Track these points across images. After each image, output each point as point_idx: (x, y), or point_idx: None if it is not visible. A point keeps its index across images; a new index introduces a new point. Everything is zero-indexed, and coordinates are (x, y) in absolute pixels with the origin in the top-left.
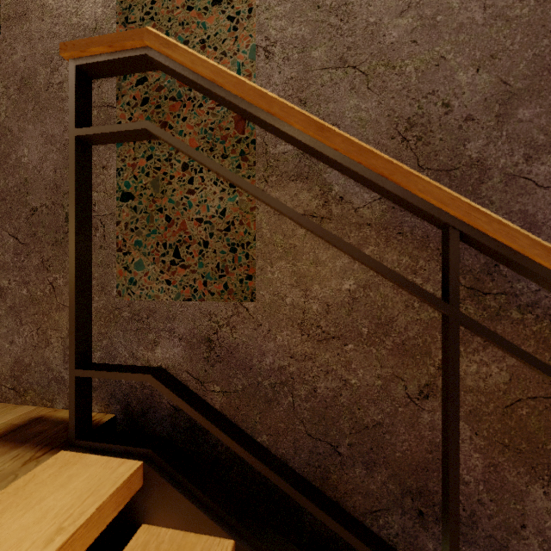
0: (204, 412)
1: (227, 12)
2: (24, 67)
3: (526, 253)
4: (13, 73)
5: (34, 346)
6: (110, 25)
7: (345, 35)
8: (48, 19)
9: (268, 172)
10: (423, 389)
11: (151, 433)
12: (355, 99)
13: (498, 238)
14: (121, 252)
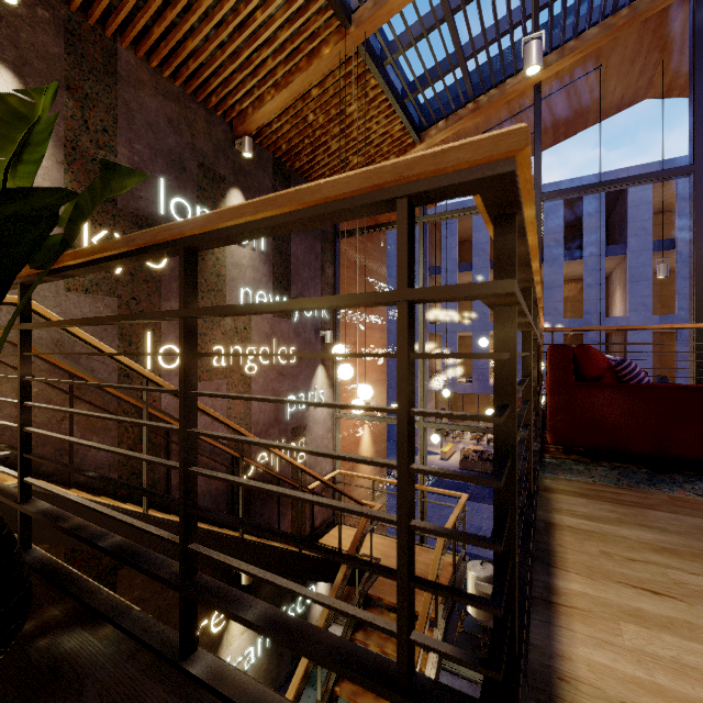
0: None
1: None
2: None
3: (89, 380)
4: None
5: None
6: None
7: None
8: None
9: None
10: (63, 418)
11: None
12: (39, 331)
13: (83, 377)
14: None
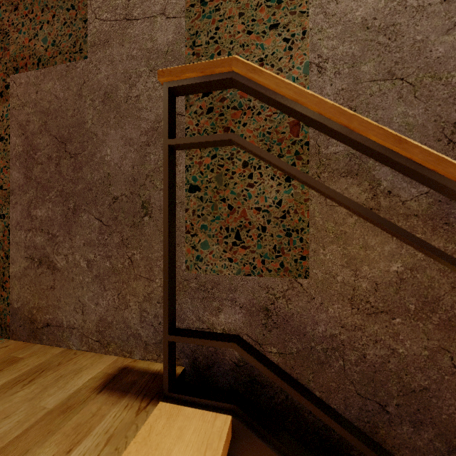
0: (282, 377)
1: (283, 35)
2: (107, 84)
3: None
4: (98, 89)
5: (115, 308)
6: (180, 48)
7: (393, 52)
8: (127, 45)
9: (320, 169)
10: None
11: (215, 384)
12: (403, 106)
13: None
14: (189, 234)
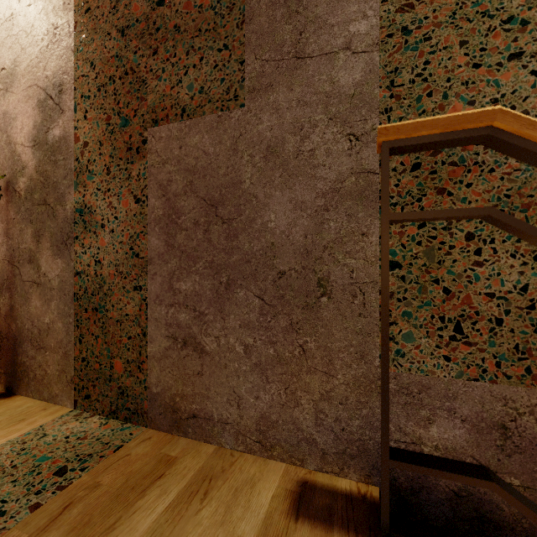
0: None
1: (530, 66)
2: (270, 136)
3: None
4: (258, 142)
5: (281, 404)
6: (371, 90)
7: None
8: (297, 88)
9: None
10: None
11: (423, 514)
12: None
13: None
14: None
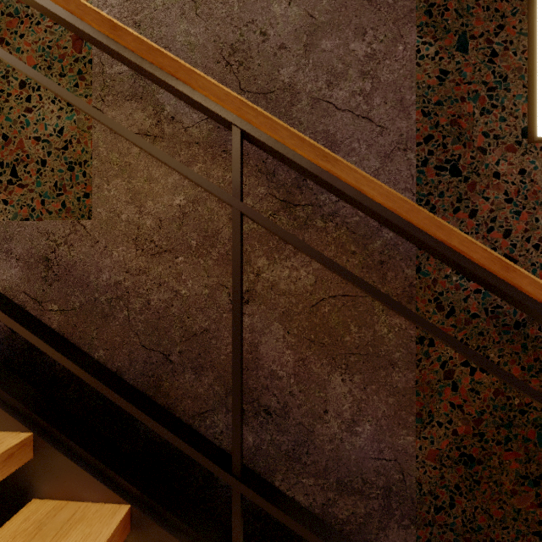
0: (12, 314)
1: None
2: None
3: (288, 145)
4: None
5: None
6: None
7: None
8: None
9: (104, 92)
10: (244, 295)
11: None
12: (186, 24)
13: (266, 131)
14: None
